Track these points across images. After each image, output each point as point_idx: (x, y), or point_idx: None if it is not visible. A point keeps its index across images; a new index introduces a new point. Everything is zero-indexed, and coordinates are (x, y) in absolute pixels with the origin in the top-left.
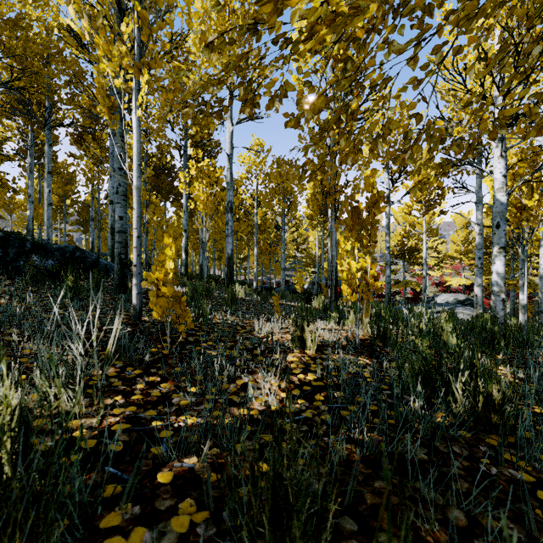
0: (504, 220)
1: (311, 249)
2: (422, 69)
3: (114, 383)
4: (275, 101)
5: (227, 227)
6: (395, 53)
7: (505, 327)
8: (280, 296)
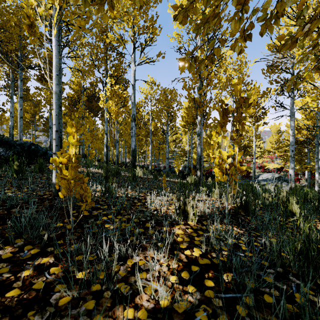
0: None
1: (184, 146)
2: None
3: (0, 269)
4: None
5: (132, 131)
6: None
7: None
8: (165, 175)
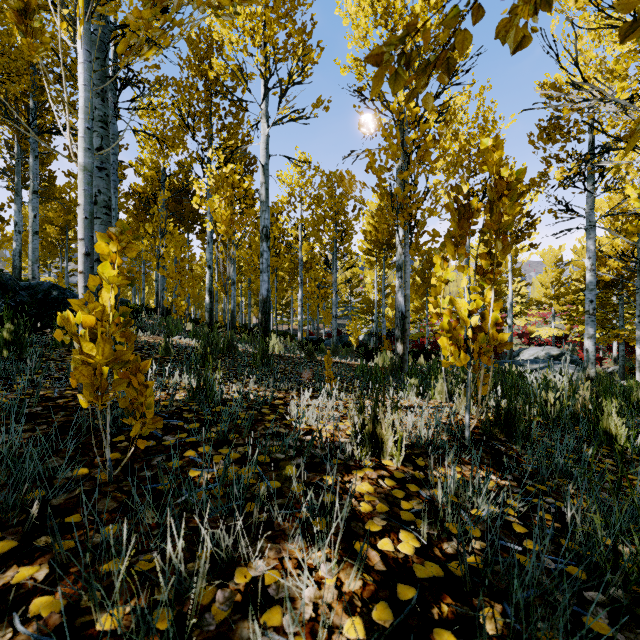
0: None
1: (368, 293)
2: None
3: None
4: None
5: (262, 261)
6: None
7: None
8: (331, 351)
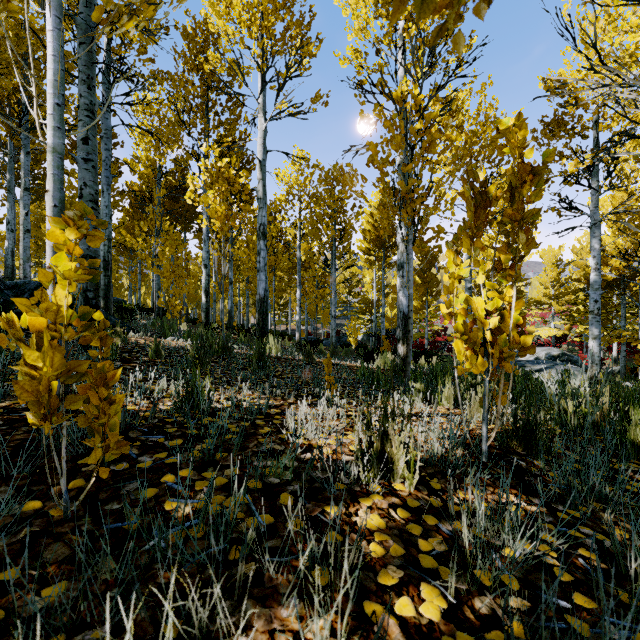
0: None
1: (367, 293)
2: None
3: None
4: None
5: (259, 259)
6: None
7: None
8: (330, 352)
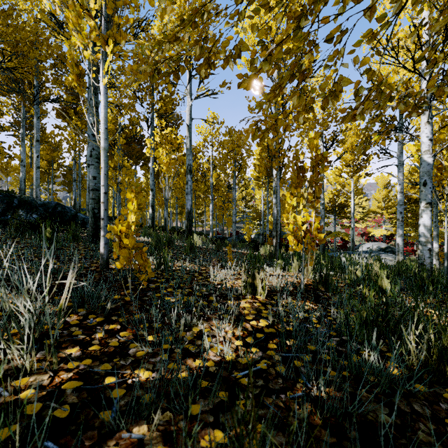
0: (430, 178)
1: (257, 206)
2: (378, 22)
3: (74, 332)
4: (229, 61)
5: (187, 187)
6: (354, 2)
7: (431, 273)
8: (232, 245)
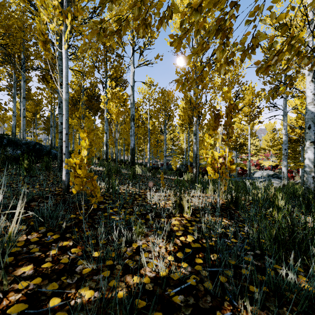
0: (313, 123)
1: (181, 144)
2: None
3: (32, 249)
4: (163, 22)
5: (131, 130)
6: None
7: (314, 194)
8: (163, 172)
